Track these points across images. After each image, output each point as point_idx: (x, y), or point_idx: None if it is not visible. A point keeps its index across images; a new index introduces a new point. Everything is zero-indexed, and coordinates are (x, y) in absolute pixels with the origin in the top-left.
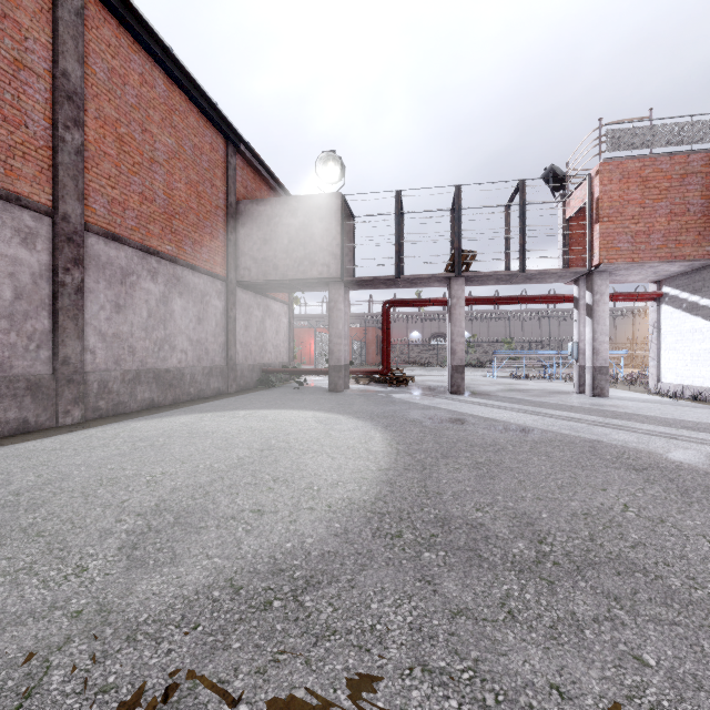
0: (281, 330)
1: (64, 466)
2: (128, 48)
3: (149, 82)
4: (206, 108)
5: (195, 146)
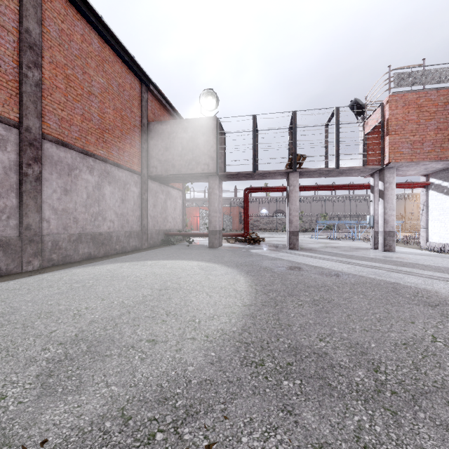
0: (177, 207)
1: (17, 302)
2: (73, 16)
3: (87, 40)
4: (127, 59)
5: (120, 85)
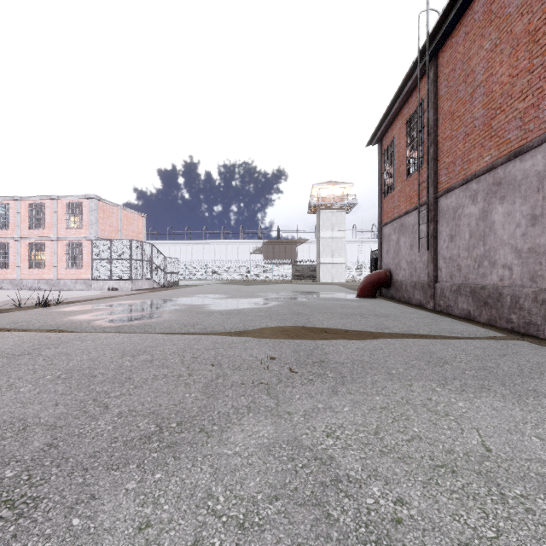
0: None
1: None
2: None
3: None
4: None
5: None
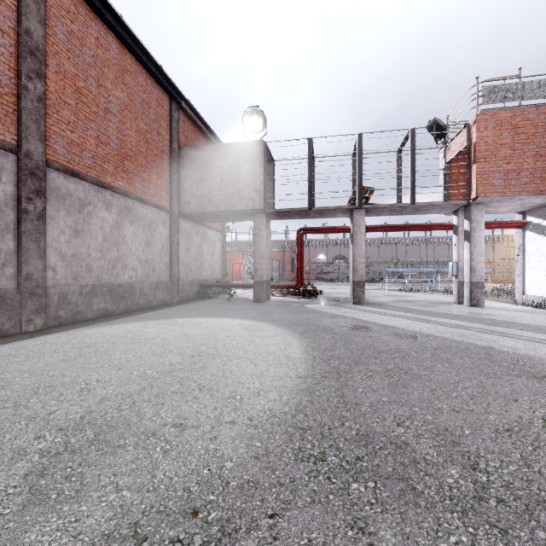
0: (215, 252)
1: (10, 372)
2: (85, 15)
3: (104, 46)
4: (153, 69)
5: (144, 101)
